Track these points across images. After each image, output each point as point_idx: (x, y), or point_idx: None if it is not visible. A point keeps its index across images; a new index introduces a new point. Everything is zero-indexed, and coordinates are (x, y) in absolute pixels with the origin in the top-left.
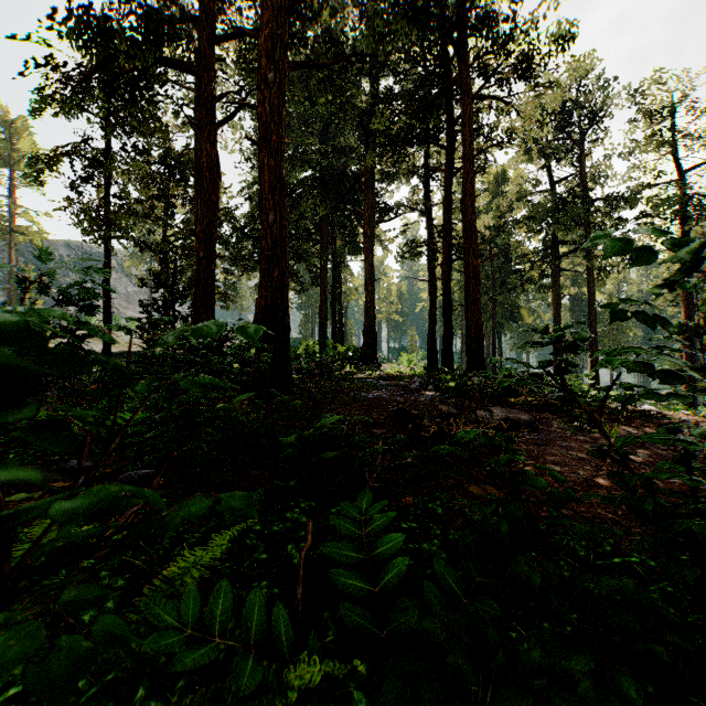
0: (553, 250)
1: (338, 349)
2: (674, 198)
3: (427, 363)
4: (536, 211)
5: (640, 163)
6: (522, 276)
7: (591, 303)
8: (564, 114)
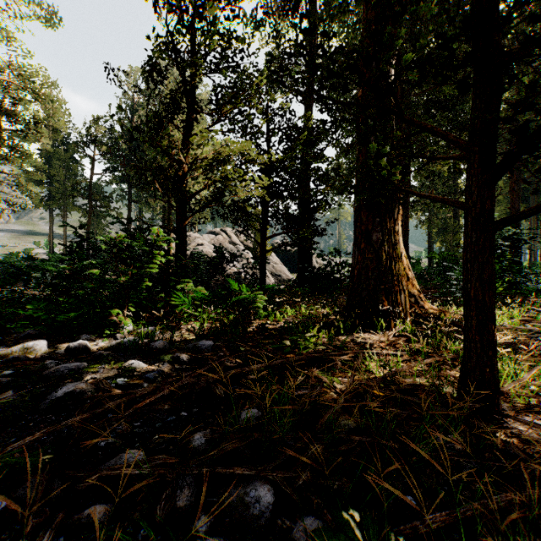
0: None
1: None
2: None
3: None
4: None
5: None
6: None
7: None
8: None
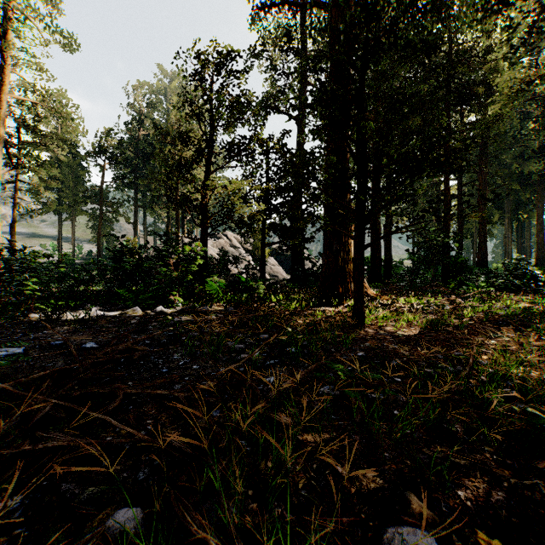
0: None
1: None
2: None
3: None
4: None
5: None
6: None
7: None
8: None
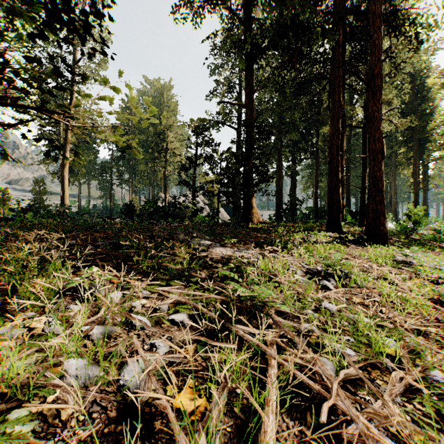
0: None
1: None
2: None
3: None
4: None
5: None
6: None
7: None
8: None
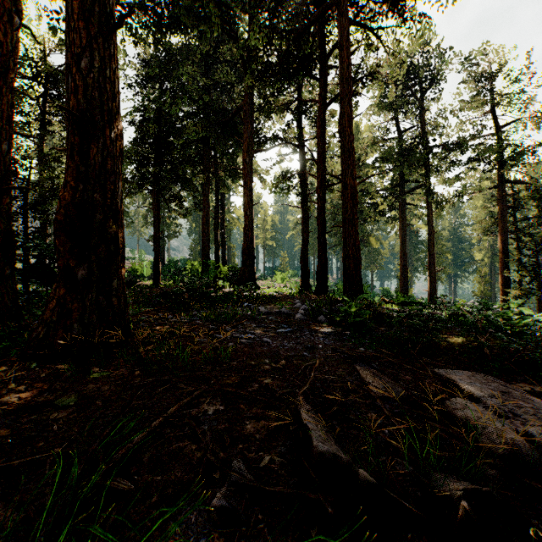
0: (400, 188)
1: (220, 268)
2: (497, 146)
3: (300, 281)
4: (388, 153)
5: (466, 120)
6: (375, 208)
7: (430, 231)
8: (410, 74)
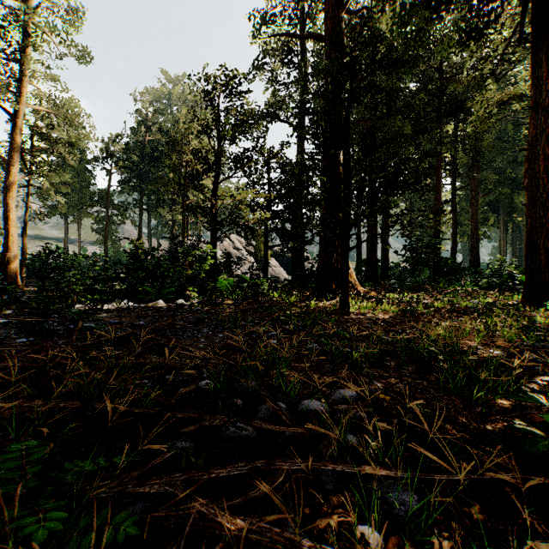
0: None
1: None
2: None
3: None
4: None
5: None
6: None
7: None
8: None
